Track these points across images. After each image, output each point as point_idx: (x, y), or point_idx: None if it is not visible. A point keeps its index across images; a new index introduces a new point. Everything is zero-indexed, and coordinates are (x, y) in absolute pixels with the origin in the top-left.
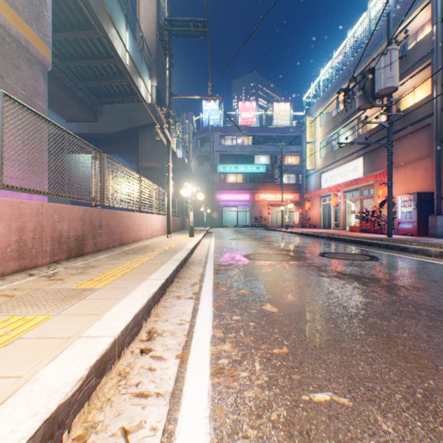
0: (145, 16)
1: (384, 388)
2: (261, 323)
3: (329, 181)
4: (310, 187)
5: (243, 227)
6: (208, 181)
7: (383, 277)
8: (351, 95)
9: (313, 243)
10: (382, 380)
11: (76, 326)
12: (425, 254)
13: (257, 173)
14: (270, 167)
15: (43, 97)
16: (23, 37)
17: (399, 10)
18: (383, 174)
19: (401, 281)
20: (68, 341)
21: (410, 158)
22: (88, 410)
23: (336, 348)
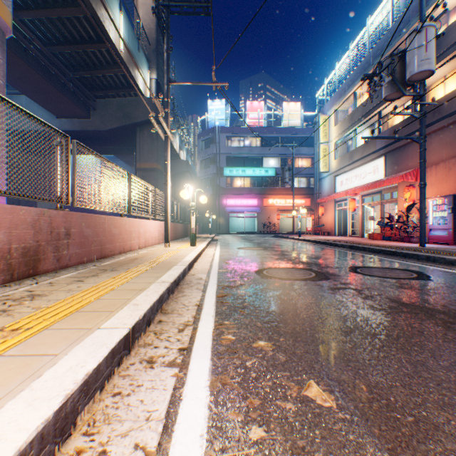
0: (144, 1)
1: None
2: None
3: (345, 183)
4: (323, 191)
5: (251, 234)
6: (214, 185)
7: None
8: (378, 81)
9: (334, 254)
10: None
11: None
12: None
13: (265, 176)
14: (279, 171)
15: None
16: None
17: None
18: (410, 175)
19: None
20: None
21: (441, 157)
22: None
23: None
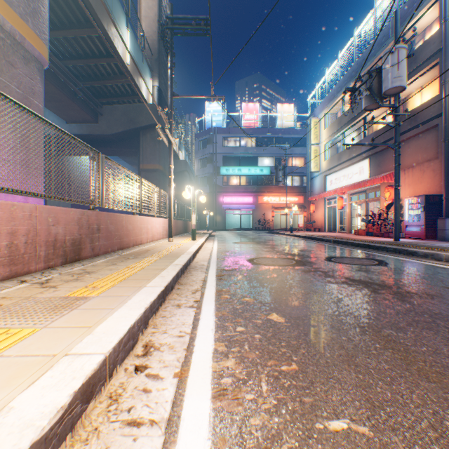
0: (147, 15)
1: (408, 414)
2: (268, 335)
3: (334, 183)
4: (315, 189)
5: (247, 230)
6: (211, 183)
7: (394, 284)
8: (357, 95)
9: (318, 247)
10: (404, 404)
11: (64, 341)
12: (435, 258)
13: (260, 175)
14: (274, 169)
15: (40, 95)
16: (18, 33)
17: (406, 8)
18: (390, 176)
19: (414, 287)
20: (52, 360)
21: (417, 160)
22: (71, 443)
23: (350, 365)
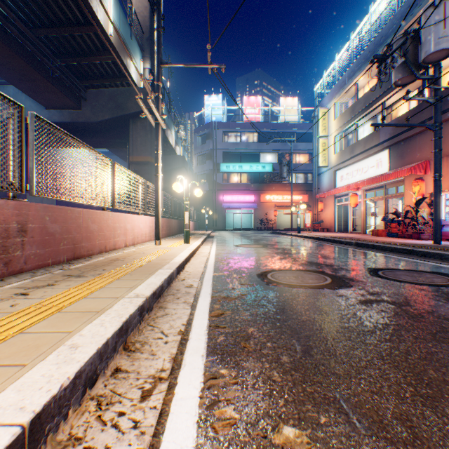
0: None
1: None
2: None
3: (345, 178)
4: (322, 186)
5: (248, 230)
6: (210, 180)
7: None
8: (390, 63)
9: (343, 252)
10: None
11: None
12: None
13: (262, 172)
14: (276, 166)
15: None
16: None
17: None
18: (419, 168)
19: None
20: None
21: None
22: None
23: None
